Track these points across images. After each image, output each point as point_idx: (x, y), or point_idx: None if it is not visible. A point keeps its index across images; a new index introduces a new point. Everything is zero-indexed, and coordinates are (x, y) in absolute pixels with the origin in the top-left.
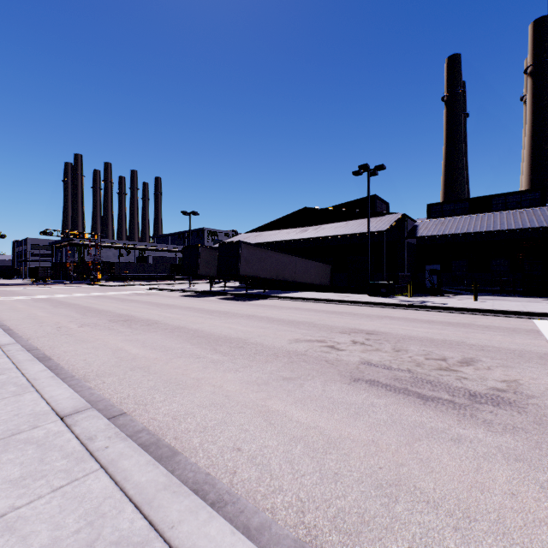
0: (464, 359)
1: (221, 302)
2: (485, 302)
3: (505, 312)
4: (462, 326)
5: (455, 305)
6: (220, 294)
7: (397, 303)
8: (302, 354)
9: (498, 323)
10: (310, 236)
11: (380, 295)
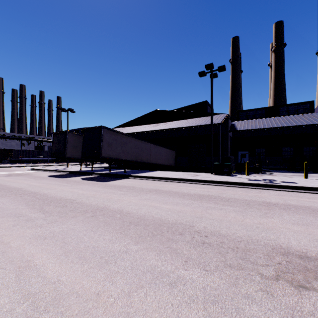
0: None
1: (79, 183)
2: None
3: None
4: None
5: (307, 184)
6: (87, 173)
7: (253, 183)
8: None
9: None
10: (161, 128)
11: (223, 174)
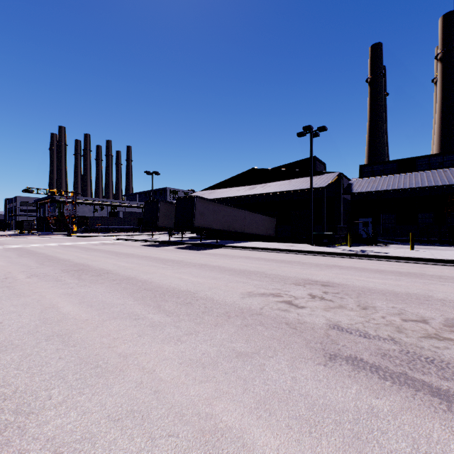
0: (448, 320)
1: (177, 251)
2: (422, 251)
3: (449, 261)
4: (416, 276)
5: (397, 254)
6: (177, 243)
7: (341, 252)
8: (258, 314)
9: (449, 272)
10: (257, 192)
11: (322, 245)
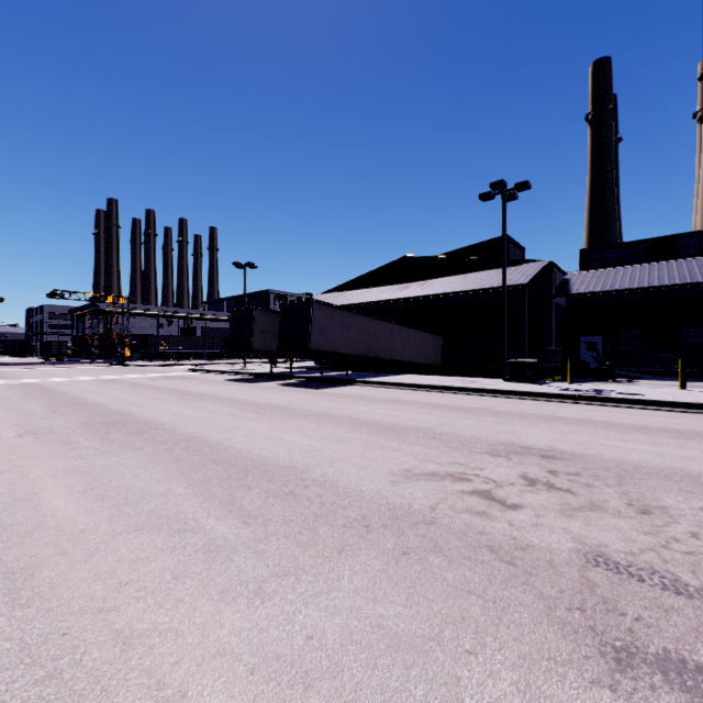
0: None
1: (281, 390)
2: (702, 392)
3: None
4: None
5: (660, 397)
6: (284, 377)
7: (560, 393)
8: (427, 522)
9: None
10: (413, 295)
11: (524, 380)
